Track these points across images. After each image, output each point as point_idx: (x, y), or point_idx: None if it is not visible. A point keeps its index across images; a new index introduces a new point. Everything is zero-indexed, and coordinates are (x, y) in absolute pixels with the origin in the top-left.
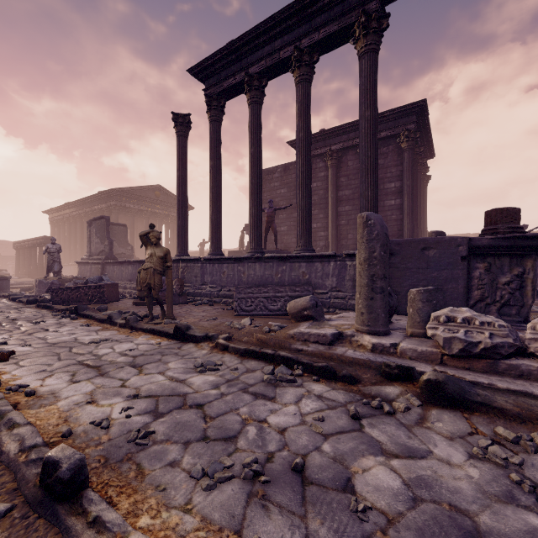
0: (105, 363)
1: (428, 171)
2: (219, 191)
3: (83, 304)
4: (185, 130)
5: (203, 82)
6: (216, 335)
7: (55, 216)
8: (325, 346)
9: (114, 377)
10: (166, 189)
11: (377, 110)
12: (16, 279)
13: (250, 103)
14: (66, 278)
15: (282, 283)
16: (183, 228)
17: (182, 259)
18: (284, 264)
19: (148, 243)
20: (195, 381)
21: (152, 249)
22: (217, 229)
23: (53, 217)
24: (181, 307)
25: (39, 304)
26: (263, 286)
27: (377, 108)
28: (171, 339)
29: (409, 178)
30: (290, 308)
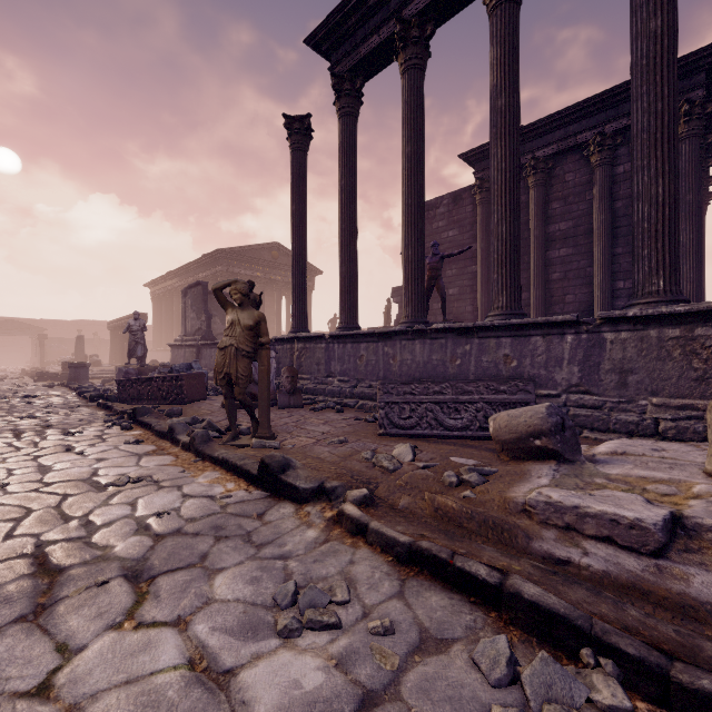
0: (80, 559)
1: (711, 182)
2: (354, 227)
3: (156, 404)
4: (303, 141)
5: (329, 59)
6: (340, 489)
7: (157, 290)
8: (642, 559)
9: (53, 633)
10: (285, 248)
11: (676, 13)
12: (106, 367)
13: (404, 71)
14: (150, 366)
15: (462, 376)
16: (300, 290)
17: (298, 337)
18: (467, 341)
19: (228, 303)
20: (258, 689)
21: (235, 313)
22: (350, 288)
23: (154, 291)
24: (292, 413)
25: (100, 402)
26: (433, 380)
27: (676, 8)
28: (254, 485)
29: (691, 188)
30: (498, 428)
